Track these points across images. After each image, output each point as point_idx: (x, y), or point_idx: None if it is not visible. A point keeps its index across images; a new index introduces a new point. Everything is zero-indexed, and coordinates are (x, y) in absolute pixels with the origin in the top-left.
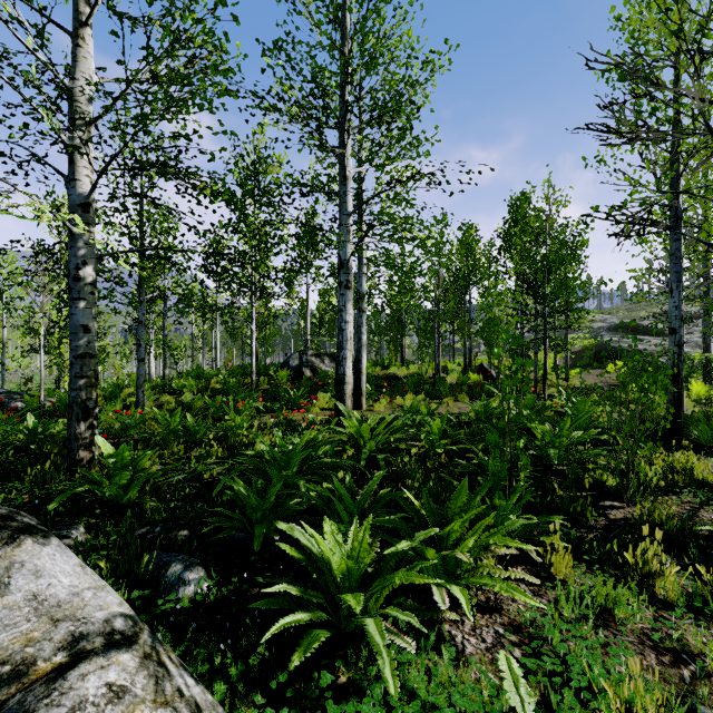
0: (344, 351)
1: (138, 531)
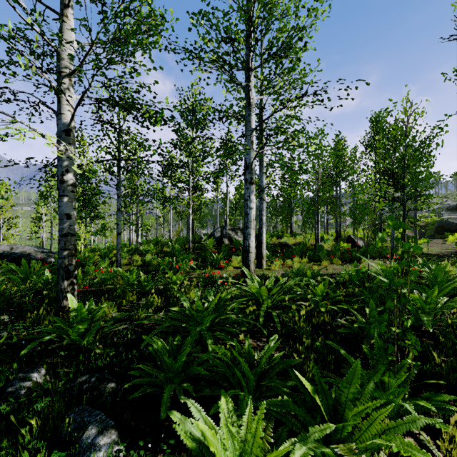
0: (249, 229)
1: (80, 379)
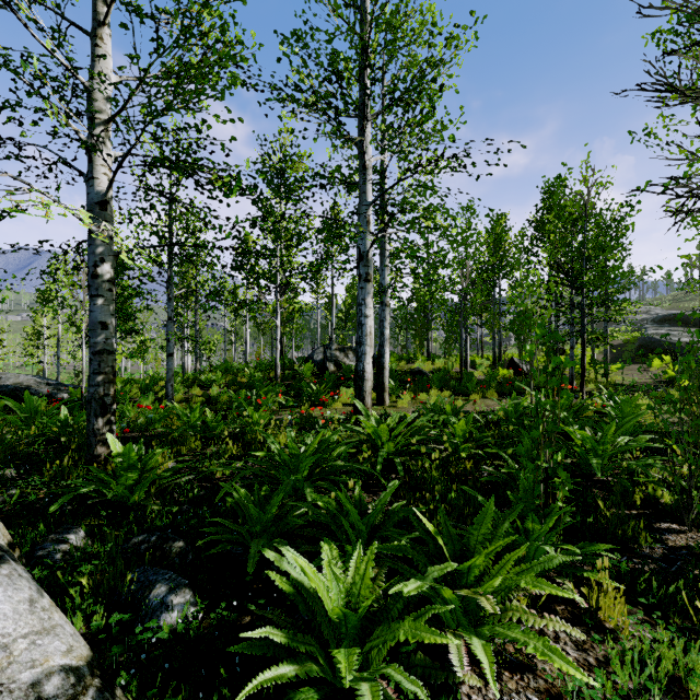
0: (364, 346)
1: (135, 539)
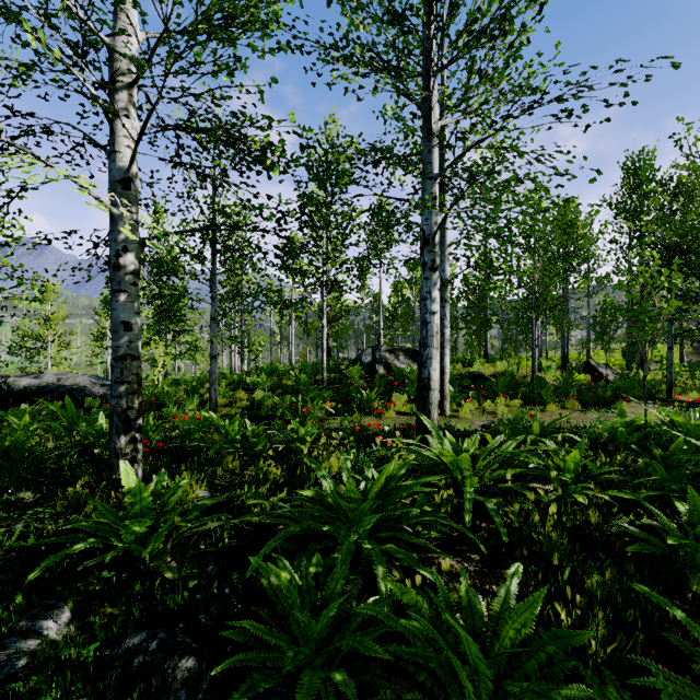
0: (429, 349)
1: (129, 641)
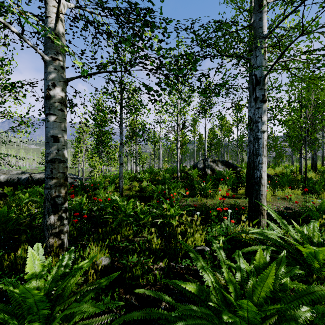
0: (260, 157)
1: None
